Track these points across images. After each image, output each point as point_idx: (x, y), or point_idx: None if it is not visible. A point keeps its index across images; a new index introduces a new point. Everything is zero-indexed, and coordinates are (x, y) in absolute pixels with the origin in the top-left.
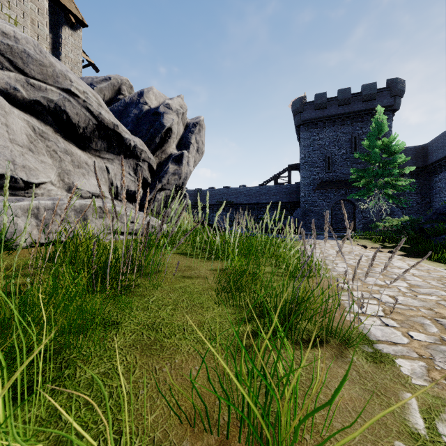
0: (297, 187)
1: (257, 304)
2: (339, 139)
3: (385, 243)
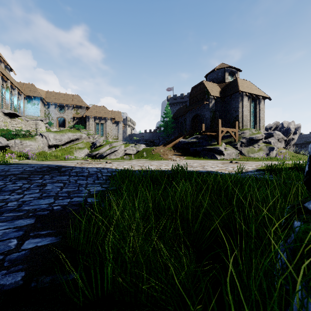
0: None
1: None
2: None
3: None
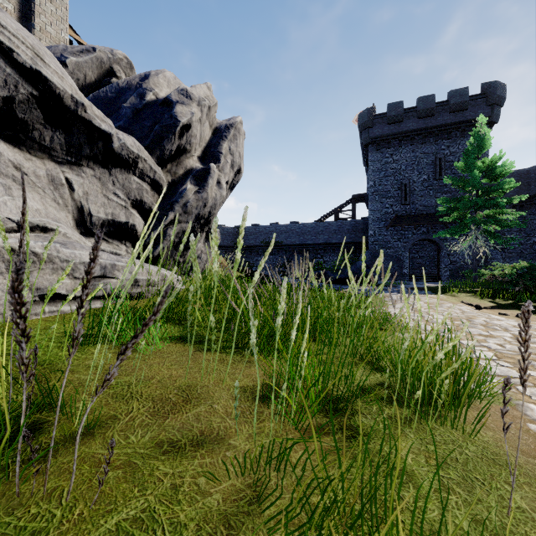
0: (364, 224)
1: None
2: (419, 162)
3: (496, 299)
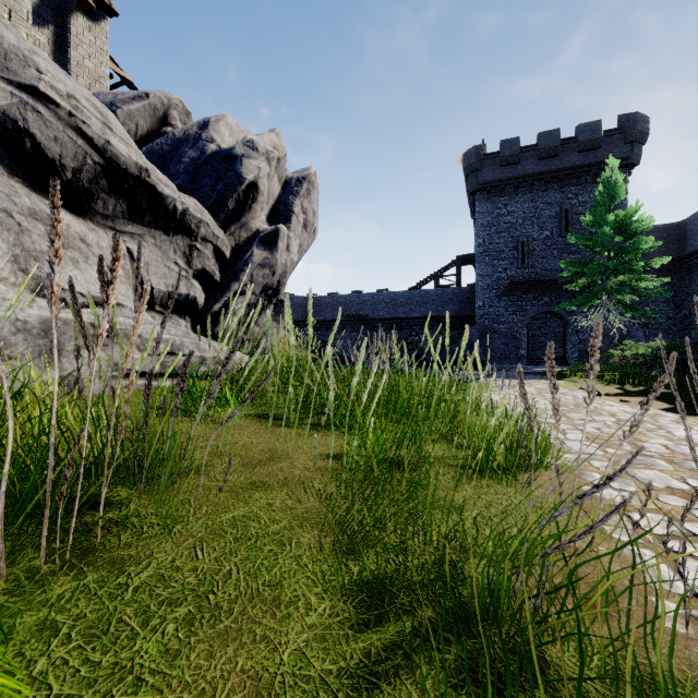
0: (472, 292)
1: (425, 577)
2: (540, 214)
3: (625, 385)
